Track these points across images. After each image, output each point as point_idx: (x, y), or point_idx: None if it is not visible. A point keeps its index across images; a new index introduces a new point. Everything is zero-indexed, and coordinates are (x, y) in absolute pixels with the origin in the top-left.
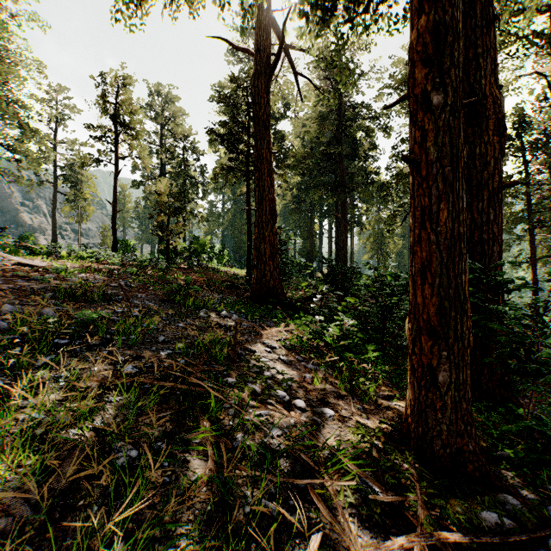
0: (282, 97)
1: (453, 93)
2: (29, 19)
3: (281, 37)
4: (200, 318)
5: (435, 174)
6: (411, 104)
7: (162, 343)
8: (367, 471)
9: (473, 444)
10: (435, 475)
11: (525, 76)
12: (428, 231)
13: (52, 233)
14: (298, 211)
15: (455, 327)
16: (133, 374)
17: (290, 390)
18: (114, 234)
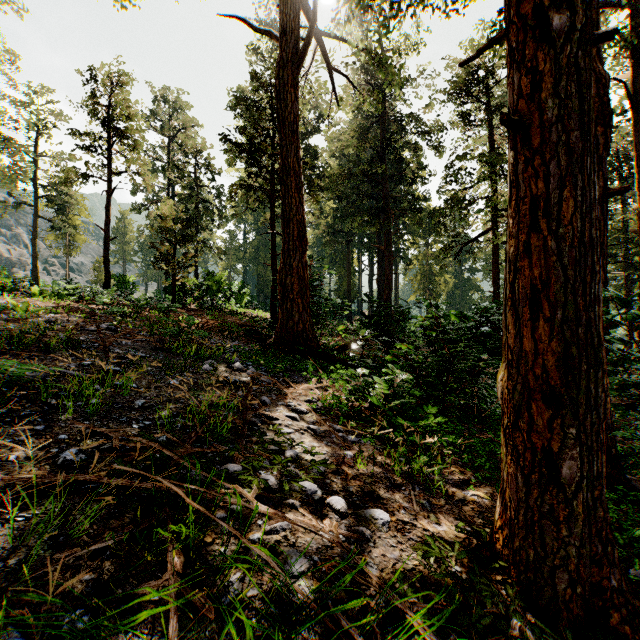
0: (315, 106)
1: (584, 12)
2: (1, 1)
3: (313, 13)
4: (203, 373)
5: (554, 142)
6: (512, 37)
7: (139, 409)
8: (452, 634)
9: (617, 576)
10: (560, 632)
11: None
12: (543, 233)
13: (33, 267)
14: (333, 243)
15: (587, 388)
16: (74, 464)
17: (323, 479)
18: (106, 267)
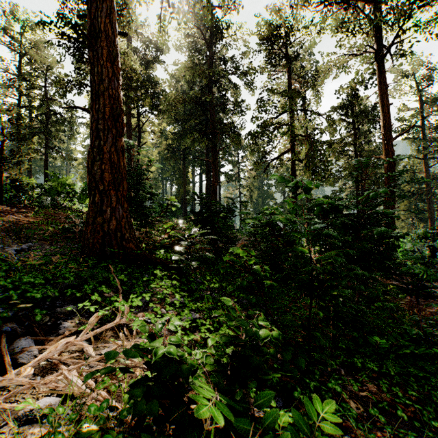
0: (156, 44)
1: None
2: None
3: None
4: None
5: None
6: None
7: None
8: None
9: None
10: None
11: (358, 54)
12: None
13: None
14: (172, 158)
15: None
16: None
17: None
18: None
